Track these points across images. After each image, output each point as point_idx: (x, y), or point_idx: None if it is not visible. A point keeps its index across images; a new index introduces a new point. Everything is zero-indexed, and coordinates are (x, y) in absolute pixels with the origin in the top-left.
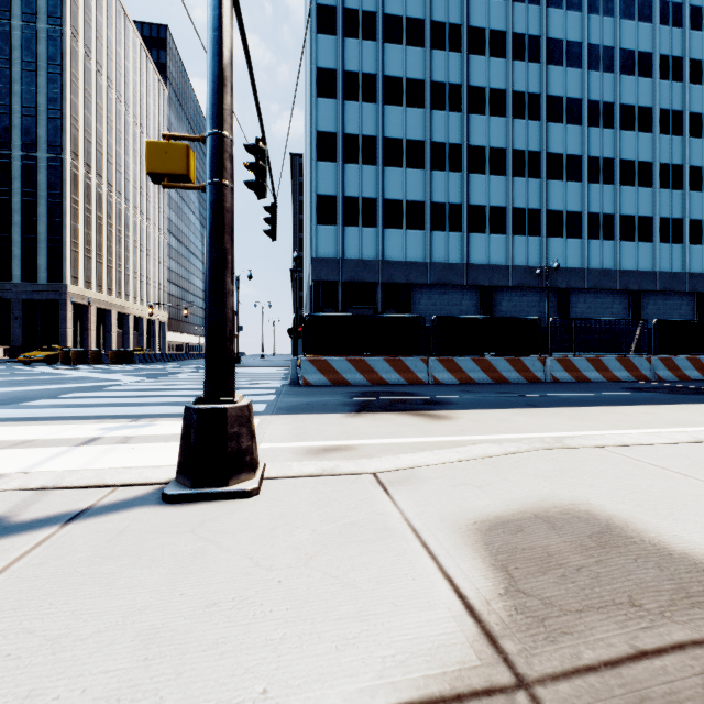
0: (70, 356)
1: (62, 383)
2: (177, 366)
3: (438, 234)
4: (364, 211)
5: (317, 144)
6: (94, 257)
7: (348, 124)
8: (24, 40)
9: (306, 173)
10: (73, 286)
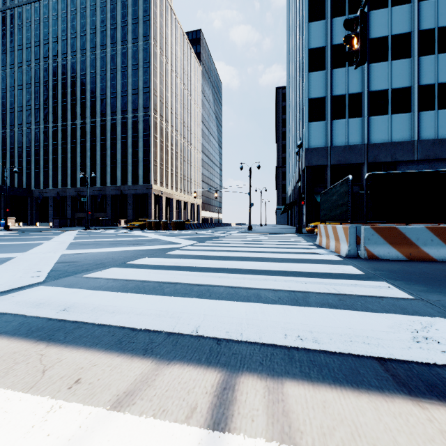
0: (152, 225)
1: (140, 244)
2: (211, 232)
3: (426, 114)
4: (350, 105)
5: (308, 59)
6: (164, 168)
7: (335, 37)
8: (133, 53)
9: (291, 93)
10: (154, 185)
